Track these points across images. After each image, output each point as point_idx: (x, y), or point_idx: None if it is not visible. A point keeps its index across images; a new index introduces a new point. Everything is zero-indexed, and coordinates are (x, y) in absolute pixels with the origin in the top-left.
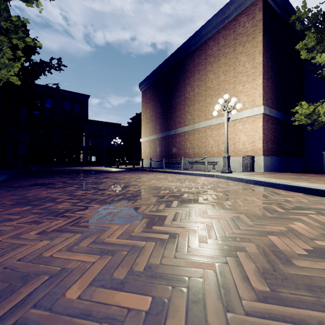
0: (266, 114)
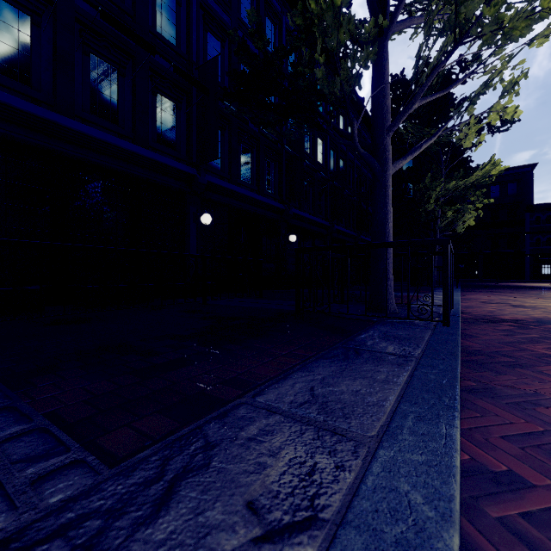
0: None
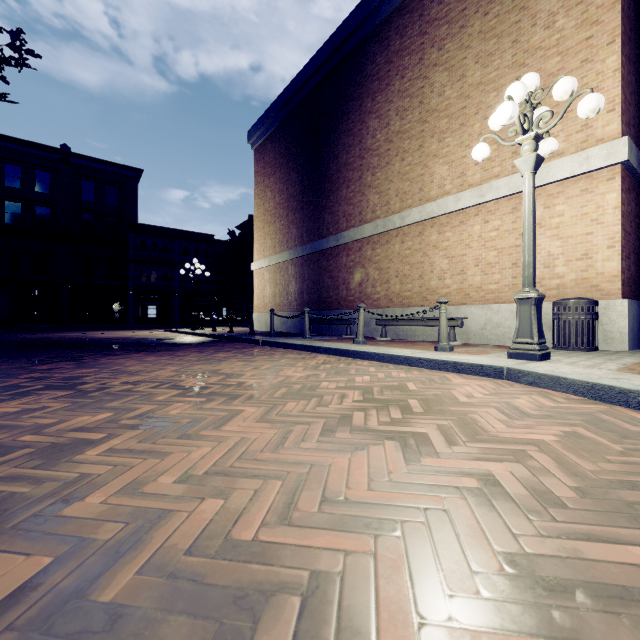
0: (631, 165)
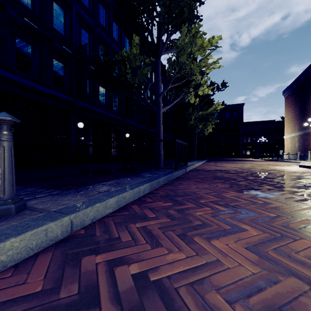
0: None
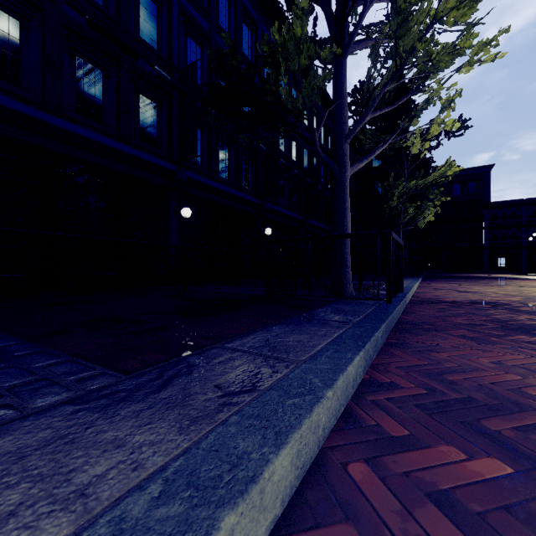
0: None
